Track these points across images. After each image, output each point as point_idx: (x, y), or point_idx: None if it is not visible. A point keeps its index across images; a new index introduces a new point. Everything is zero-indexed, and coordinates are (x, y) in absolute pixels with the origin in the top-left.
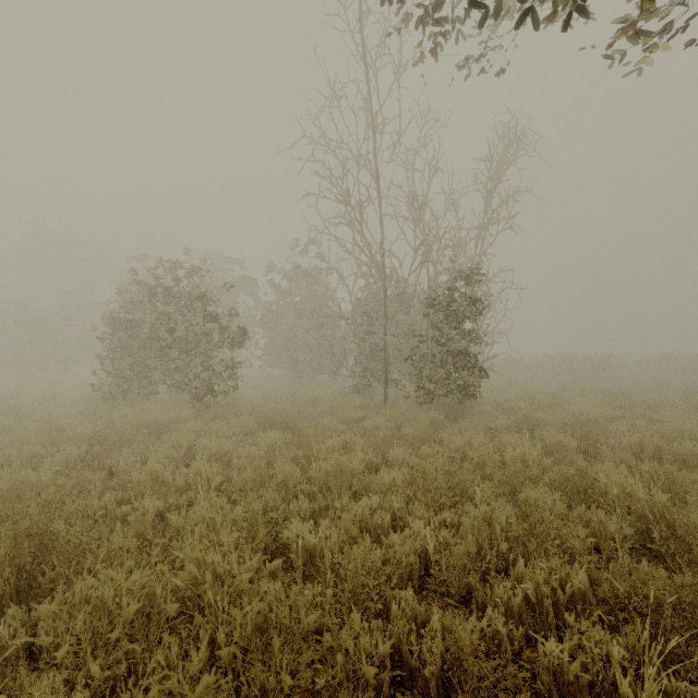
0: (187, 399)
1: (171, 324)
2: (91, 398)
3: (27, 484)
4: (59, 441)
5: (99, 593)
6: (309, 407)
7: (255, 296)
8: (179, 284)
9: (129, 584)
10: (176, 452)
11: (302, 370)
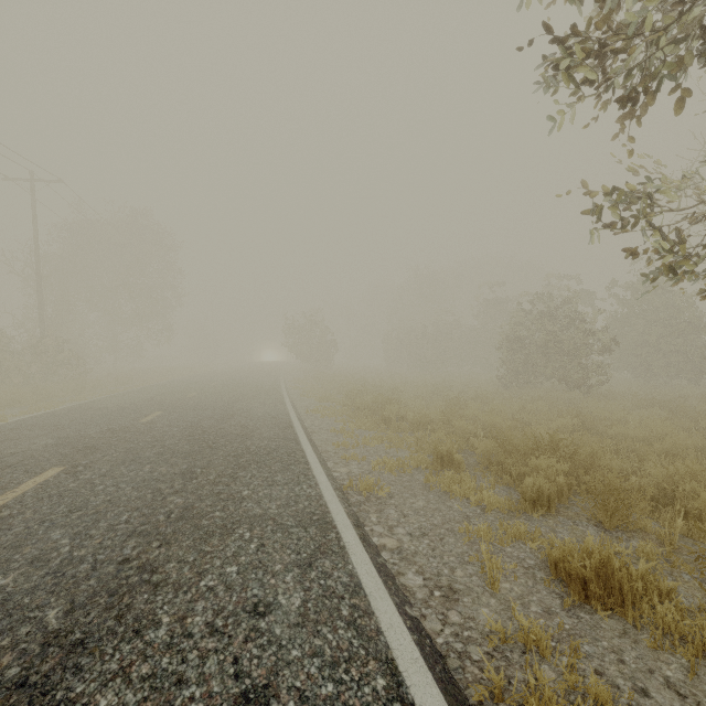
0: (560, 389)
1: (557, 338)
2: (495, 384)
3: (541, 410)
4: (523, 399)
5: (626, 431)
6: (679, 399)
7: (595, 306)
8: (556, 310)
9: (634, 431)
10: (596, 409)
11: (655, 373)
